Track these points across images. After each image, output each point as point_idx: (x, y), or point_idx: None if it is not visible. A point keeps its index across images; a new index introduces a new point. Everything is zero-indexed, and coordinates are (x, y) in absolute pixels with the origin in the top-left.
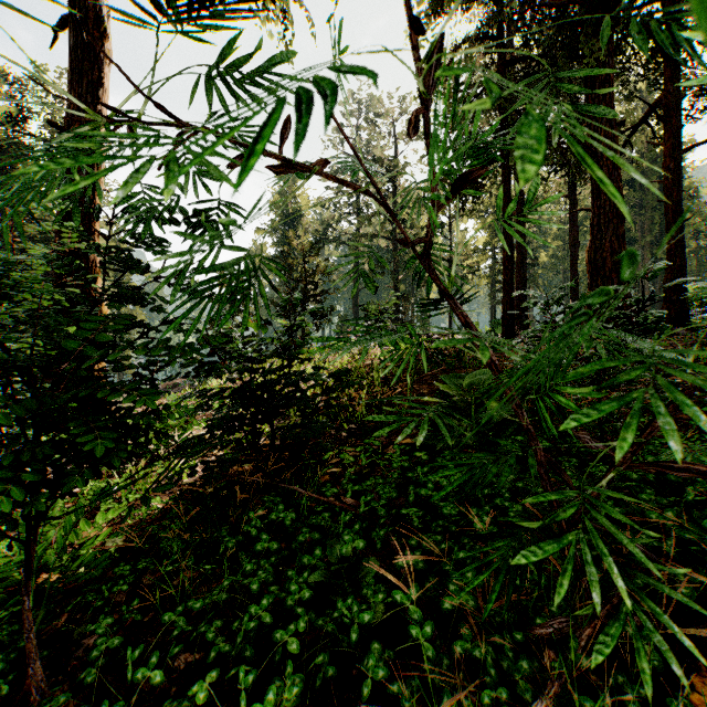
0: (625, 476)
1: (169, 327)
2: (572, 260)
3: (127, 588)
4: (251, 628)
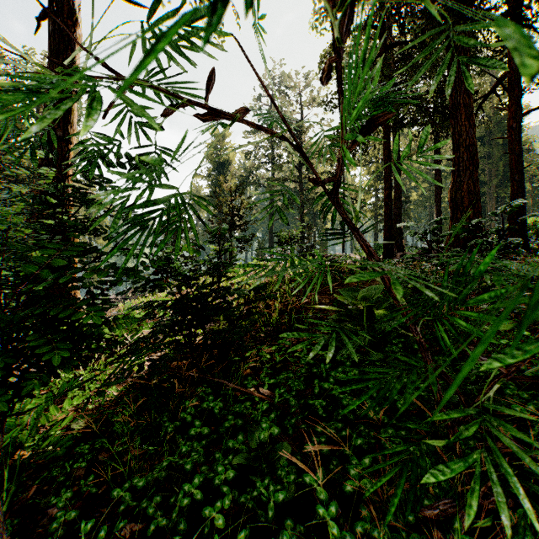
0: (489, 372)
1: (107, 256)
2: (437, 198)
3: (85, 465)
4: (184, 504)
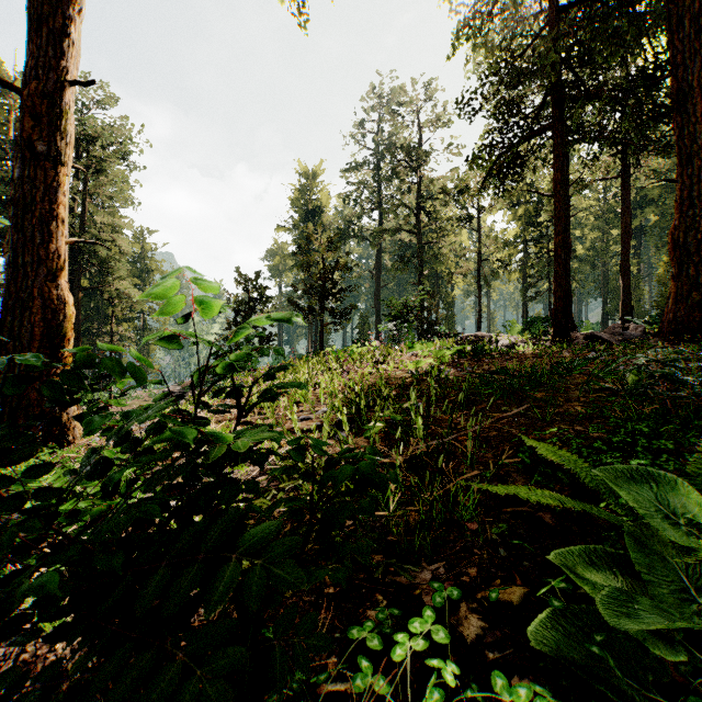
0: None
1: None
2: (623, 249)
3: None
4: None
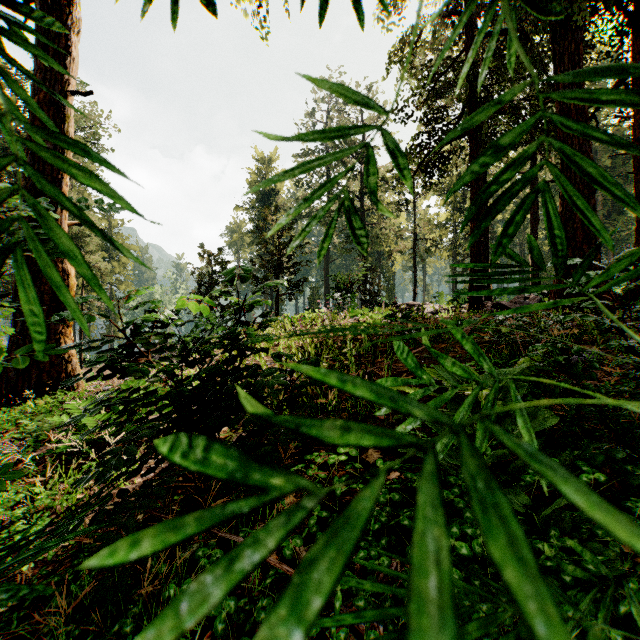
0: None
1: None
2: (532, 233)
3: None
4: None
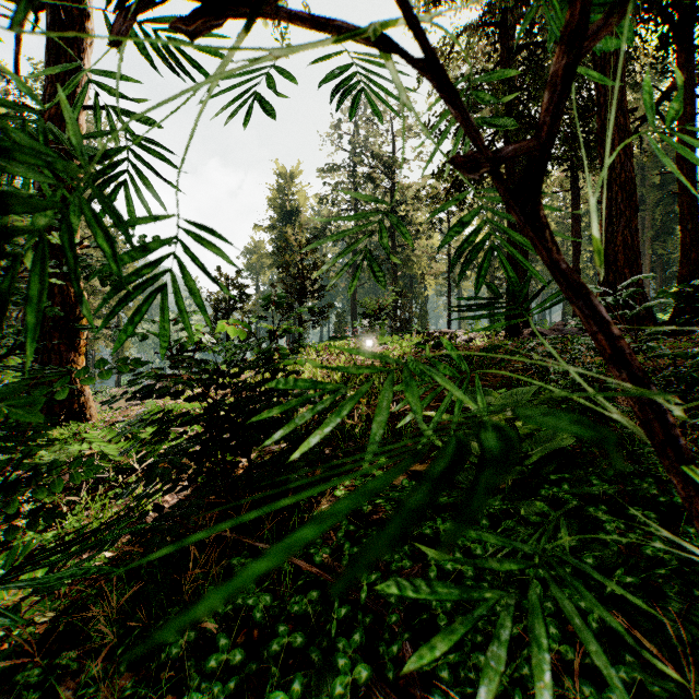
0: None
1: None
2: (574, 255)
3: None
4: None
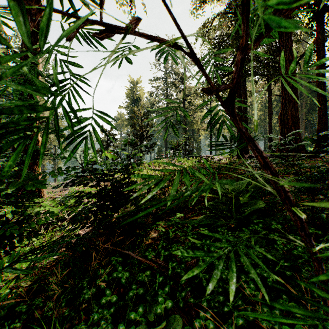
0: None
1: None
2: (269, 120)
3: (20, 324)
4: None
